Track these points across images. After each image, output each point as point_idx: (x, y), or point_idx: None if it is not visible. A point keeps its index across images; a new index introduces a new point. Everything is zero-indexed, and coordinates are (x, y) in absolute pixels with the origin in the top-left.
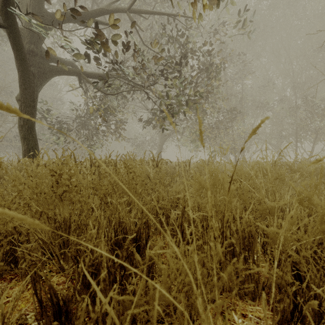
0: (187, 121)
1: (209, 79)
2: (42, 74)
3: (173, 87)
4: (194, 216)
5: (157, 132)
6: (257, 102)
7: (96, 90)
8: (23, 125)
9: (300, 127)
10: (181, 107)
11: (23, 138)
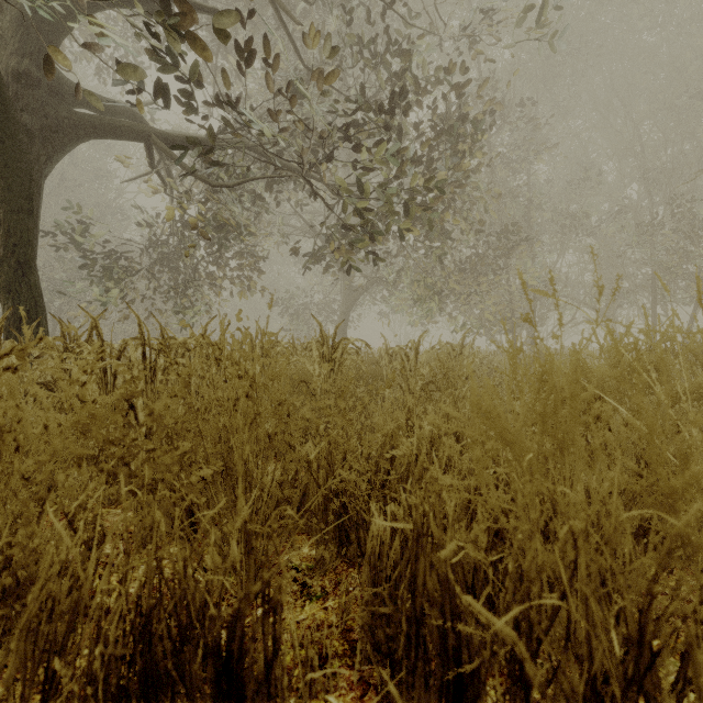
0: (404, 256)
1: (458, 154)
2: (54, 134)
3: (374, 168)
4: (501, 625)
5: (337, 283)
6: (563, 215)
7: (195, 184)
8: (3, 257)
9: (663, 270)
10: (393, 219)
11: (5, 291)
